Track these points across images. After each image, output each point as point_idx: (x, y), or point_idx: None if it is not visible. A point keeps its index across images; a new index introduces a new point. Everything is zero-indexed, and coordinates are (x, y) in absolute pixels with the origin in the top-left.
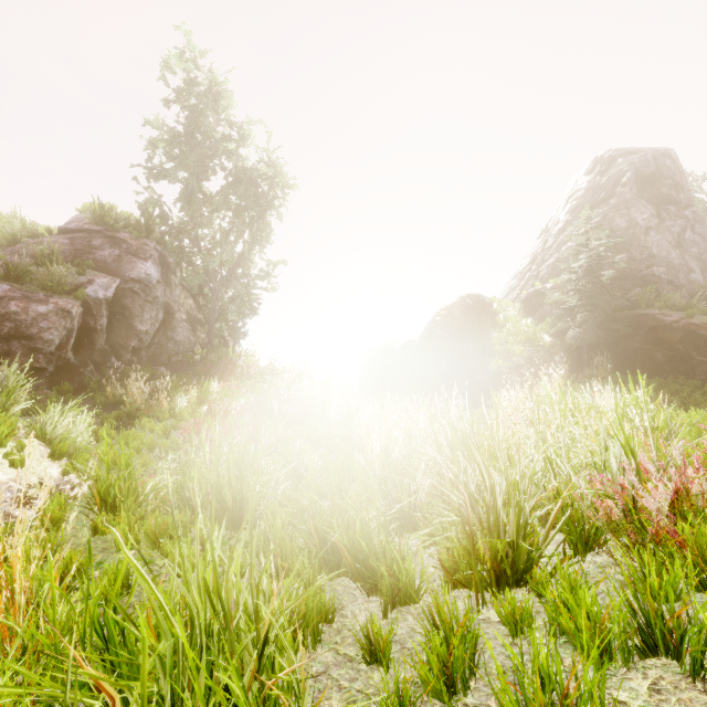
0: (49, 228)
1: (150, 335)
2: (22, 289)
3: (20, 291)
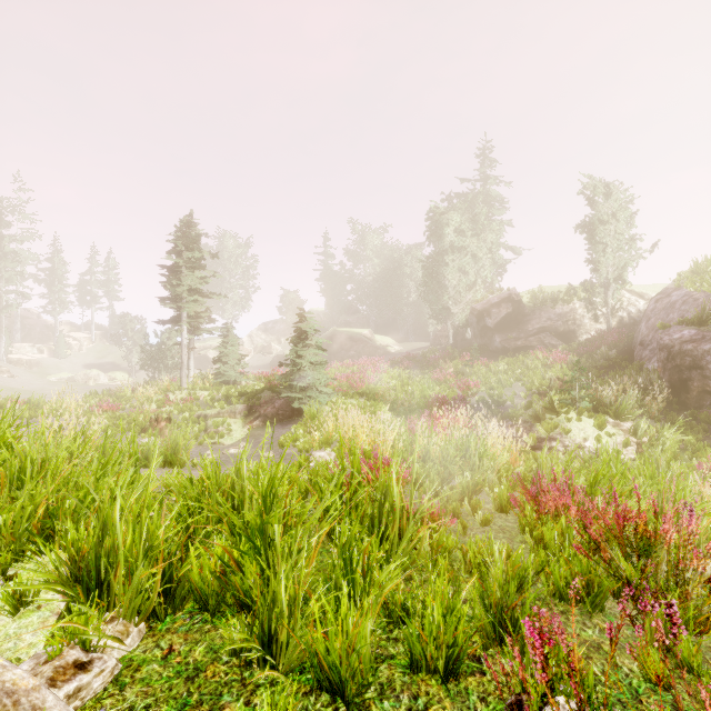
0: None
1: None
2: (703, 331)
3: (700, 332)
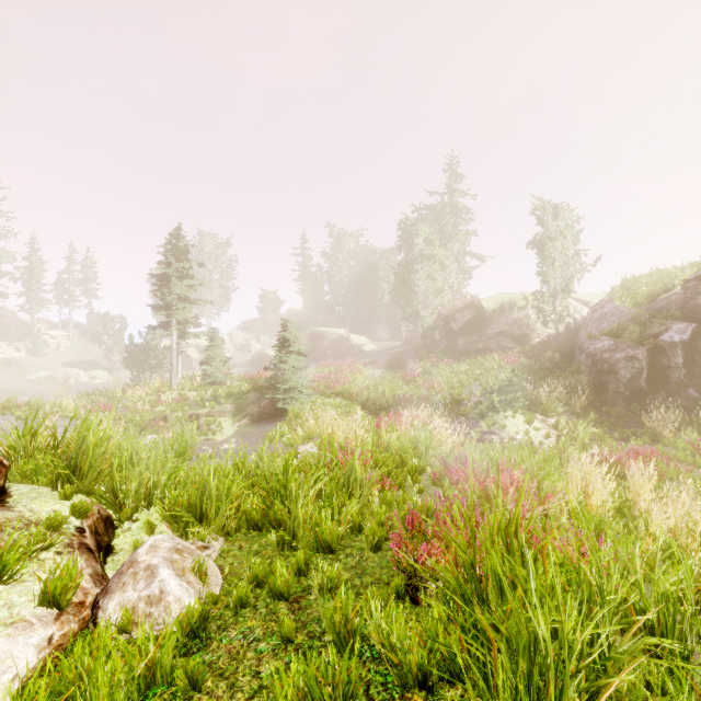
0: (684, 279)
1: None
2: (618, 342)
3: (616, 343)
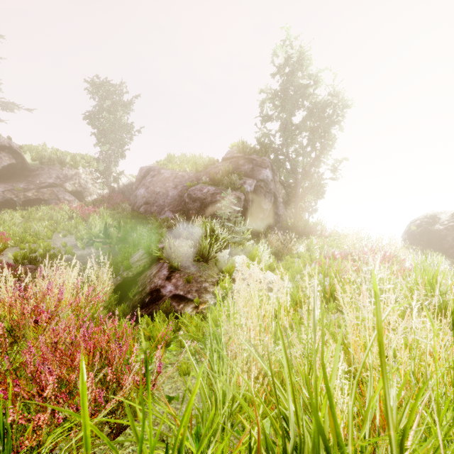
0: (217, 159)
1: (268, 211)
2: (219, 189)
3: (219, 189)
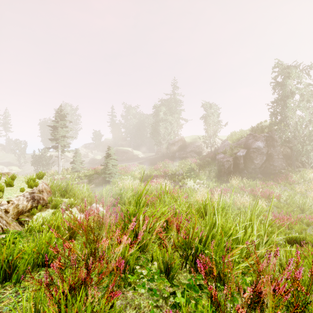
0: (247, 134)
1: (260, 164)
2: (225, 155)
3: (224, 156)
